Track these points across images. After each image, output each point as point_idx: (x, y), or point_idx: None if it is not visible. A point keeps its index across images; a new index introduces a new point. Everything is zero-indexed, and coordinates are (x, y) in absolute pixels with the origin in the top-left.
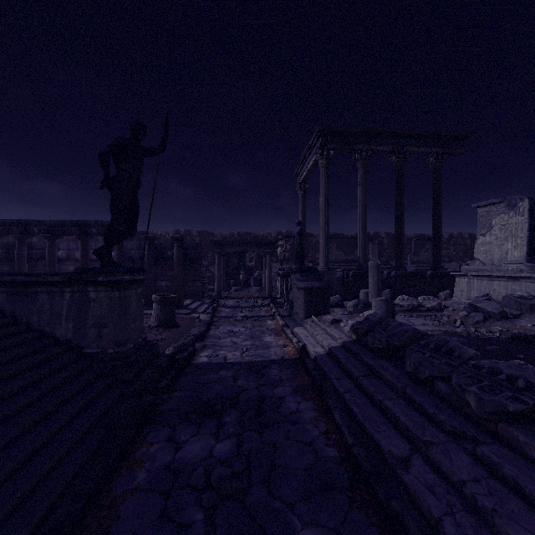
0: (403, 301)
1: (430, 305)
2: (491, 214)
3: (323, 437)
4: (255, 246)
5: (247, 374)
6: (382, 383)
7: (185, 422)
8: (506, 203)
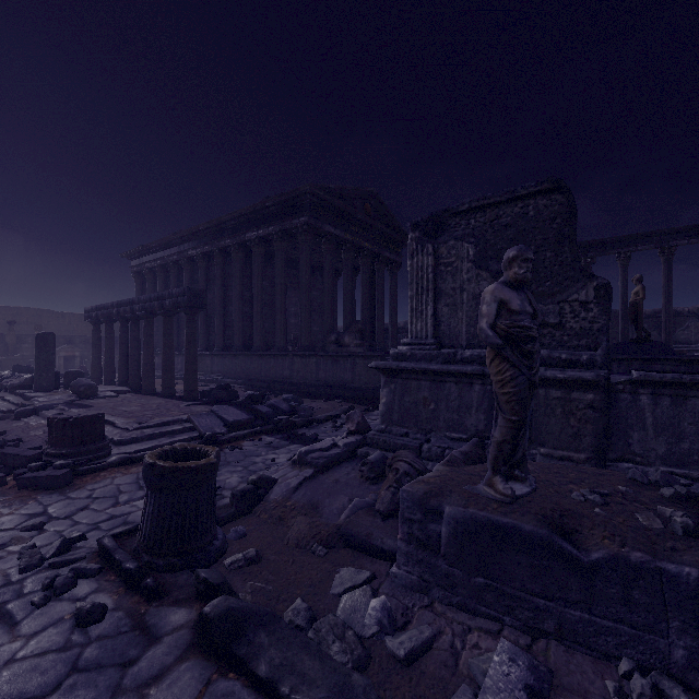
0: None
1: None
2: None
3: None
4: None
5: None
6: None
7: None
8: None
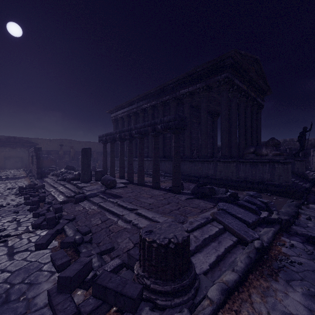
0: None
1: None
2: None
3: None
4: None
5: None
6: None
7: None
8: None
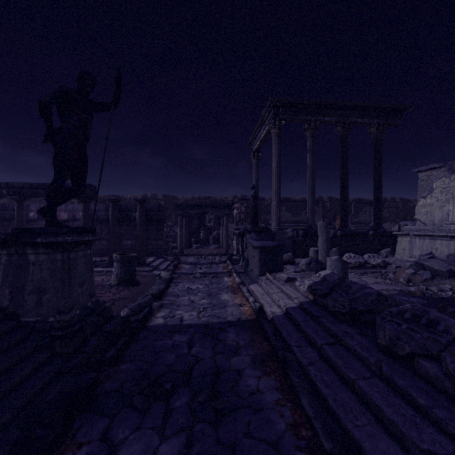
0: (350, 258)
1: (375, 262)
2: (432, 178)
3: (291, 434)
4: (213, 208)
5: (202, 339)
6: (350, 355)
7: (128, 408)
8: (447, 167)
